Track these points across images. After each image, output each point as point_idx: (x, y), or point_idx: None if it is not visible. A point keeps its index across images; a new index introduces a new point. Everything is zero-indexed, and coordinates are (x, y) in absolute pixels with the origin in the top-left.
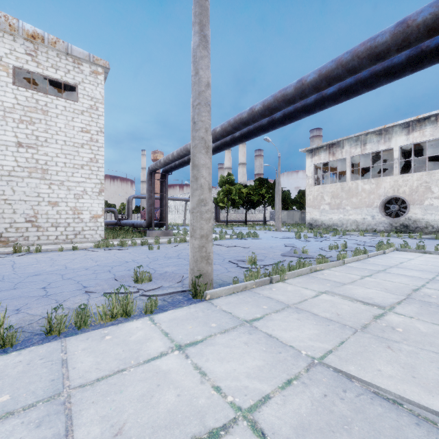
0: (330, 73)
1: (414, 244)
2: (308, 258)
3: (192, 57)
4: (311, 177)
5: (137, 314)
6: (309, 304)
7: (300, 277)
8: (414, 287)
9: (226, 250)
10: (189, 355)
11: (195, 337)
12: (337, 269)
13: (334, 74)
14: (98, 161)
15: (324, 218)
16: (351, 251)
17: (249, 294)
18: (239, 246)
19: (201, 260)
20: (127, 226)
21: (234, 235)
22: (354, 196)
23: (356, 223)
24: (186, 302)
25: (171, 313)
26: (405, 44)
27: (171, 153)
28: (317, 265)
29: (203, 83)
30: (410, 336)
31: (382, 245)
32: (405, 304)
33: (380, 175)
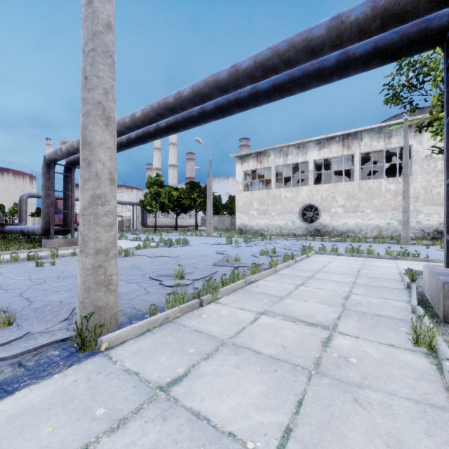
0: (266, 61)
1: (327, 247)
2: (241, 267)
3: None
4: (241, 183)
5: None
6: (248, 336)
7: (235, 293)
8: (344, 294)
9: (149, 262)
10: None
11: None
12: (271, 278)
13: (270, 63)
14: None
15: (253, 223)
16: (280, 256)
17: (171, 329)
18: (166, 256)
19: (96, 288)
20: (14, 233)
21: (162, 242)
22: (279, 203)
23: (280, 228)
24: (62, 362)
25: (22, 396)
26: (338, 41)
27: (77, 139)
28: (252, 276)
29: (100, 20)
30: (367, 369)
31: (306, 250)
32: (345, 319)
33: (297, 185)
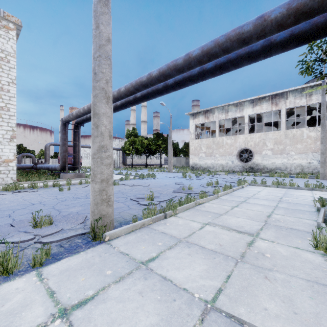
0: (210, 50)
1: (258, 180)
2: (193, 194)
3: (93, 11)
4: (193, 133)
5: (23, 268)
6: (196, 237)
7: (188, 210)
8: (267, 213)
9: (130, 189)
10: (73, 324)
11: (85, 293)
12: (214, 201)
13: (213, 51)
14: (9, 110)
15: (202, 162)
16: (221, 186)
17: (146, 231)
18: (140, 185)
19: (101, 203)
20: (43, 169)
21: (137, 176)
22: (221, 147)
23: (222, 166)
24: (84, 246)
25: (65, 262)
26: (262, 34)
27: (82, 107)
28: (200, 200)
29: (103, 37)
30: (277, 261)
31: (241, 182)
32: (266, 230)
33: (236, 134)
